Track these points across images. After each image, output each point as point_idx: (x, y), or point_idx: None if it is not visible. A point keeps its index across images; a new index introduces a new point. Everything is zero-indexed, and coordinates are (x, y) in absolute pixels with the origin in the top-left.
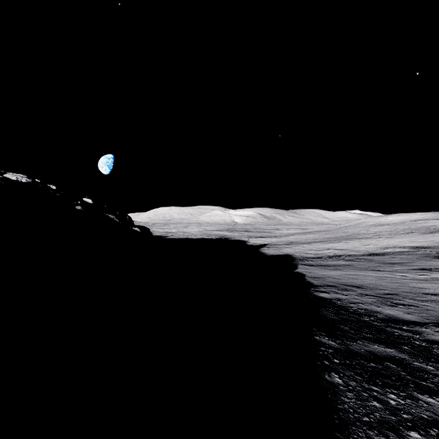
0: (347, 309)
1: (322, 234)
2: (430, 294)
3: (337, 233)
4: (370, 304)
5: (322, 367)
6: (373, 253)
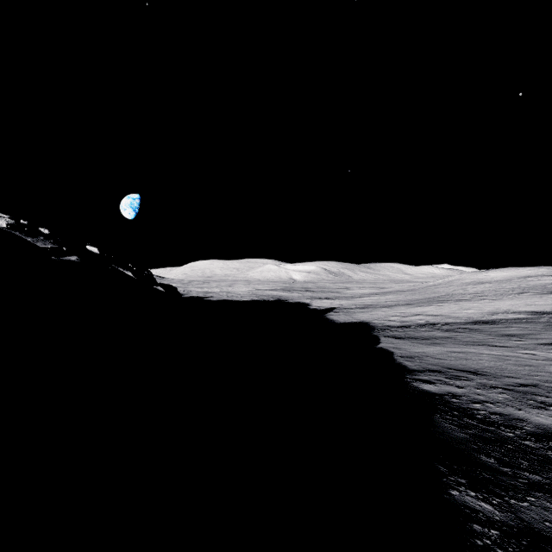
0: (471, 413)
1: (406, 294)
2: None
3: (425, 293)
4: (503, 404)
5: None
6: (479, 320)
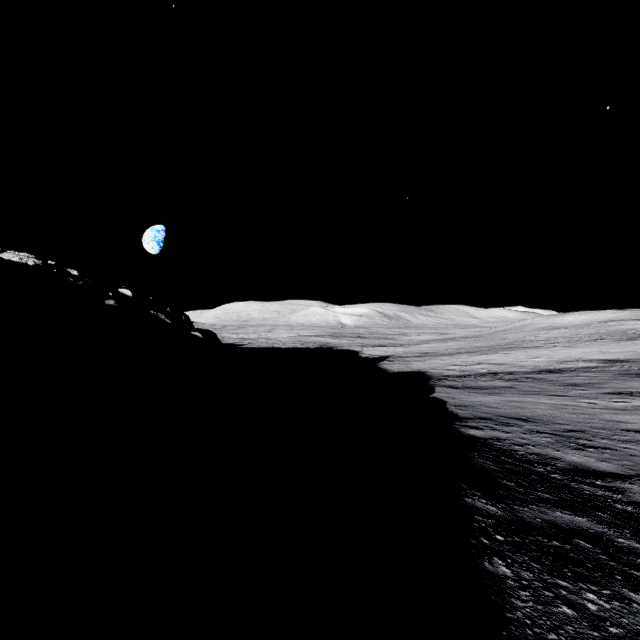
0: (510, 453)
1: (470, 341)
2: (633, 431)
3: (492, 340)
4: (544, 446)
5: (479, 548)
6: (545, 369)
